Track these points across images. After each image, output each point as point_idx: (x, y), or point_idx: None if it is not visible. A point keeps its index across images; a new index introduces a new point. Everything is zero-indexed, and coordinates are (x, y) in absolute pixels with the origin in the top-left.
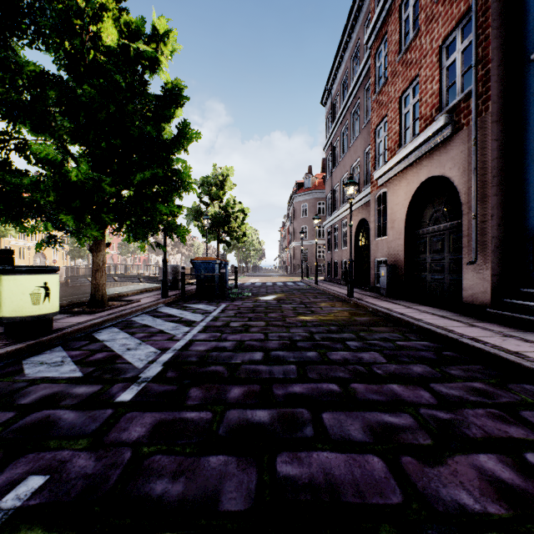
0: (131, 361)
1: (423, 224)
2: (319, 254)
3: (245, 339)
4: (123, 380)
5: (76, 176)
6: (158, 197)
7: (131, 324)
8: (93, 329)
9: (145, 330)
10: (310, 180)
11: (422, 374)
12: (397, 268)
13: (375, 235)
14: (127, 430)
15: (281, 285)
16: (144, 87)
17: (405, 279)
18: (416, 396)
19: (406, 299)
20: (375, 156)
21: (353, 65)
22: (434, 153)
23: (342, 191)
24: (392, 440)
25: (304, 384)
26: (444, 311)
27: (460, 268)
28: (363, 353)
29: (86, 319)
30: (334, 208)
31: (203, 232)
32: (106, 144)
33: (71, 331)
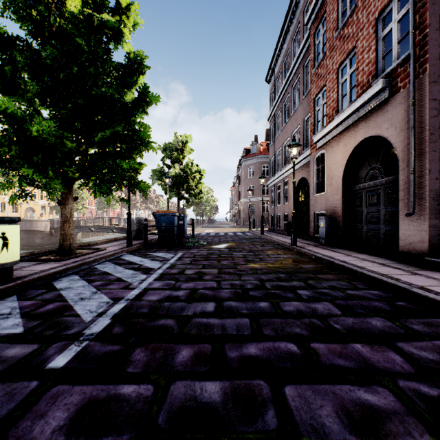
0: (80, 313)
1: (359, 181)
2: (264, 209)
3: (198, 287)
4: (64, 337)
5: (37, 131)
6: (120, 154)
7: (92, 271)
8: (55, 277)
9: (104, 278)
10: (256, 147)
11: (383, 329)
12: (335, 220)
13: (314, 191)
14: (44, 415)
15: (232, 235)
16: (108, 54)
17: (342, 229)
18: (387, 361)
19: (344, 247)
20: (314, 122)
21: (294, 46)
22: (370, 116)
23: (284, 154)
24: (380, 436)
25: (259, 343)
26: (382, 259)
27: (395, 219)
28: (316, 303)
29: (50, 266)
30: (277, 169)
31: (165, 190)
32: (71, 105)
33: (30, 280)
